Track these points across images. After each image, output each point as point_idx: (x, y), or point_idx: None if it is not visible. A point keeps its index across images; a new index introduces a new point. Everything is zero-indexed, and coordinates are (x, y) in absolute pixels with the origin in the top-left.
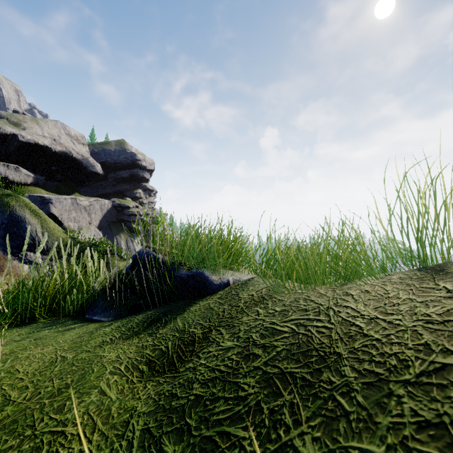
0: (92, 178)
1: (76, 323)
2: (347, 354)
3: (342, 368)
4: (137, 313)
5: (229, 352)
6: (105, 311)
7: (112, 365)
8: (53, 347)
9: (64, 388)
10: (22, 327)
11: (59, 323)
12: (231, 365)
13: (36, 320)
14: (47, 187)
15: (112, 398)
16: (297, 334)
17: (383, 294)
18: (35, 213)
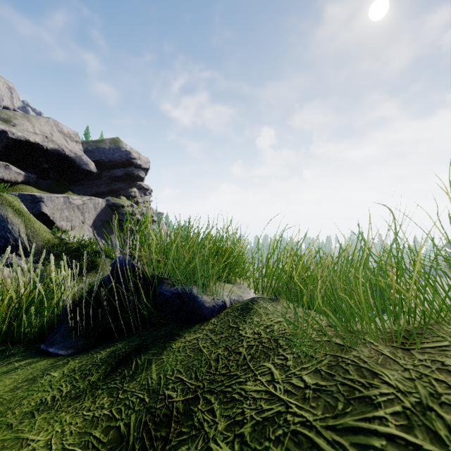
0: (85, 176)
1: (25, 358)
2: None
3: None
4: (106, 343)
5: None
6: (65, 340)
7: None
8: None
9: None
10: None
11: (2, 358)
12: None
13: None
14: (39, 186)
15: None
16: None
17: None
18: (18, 212)
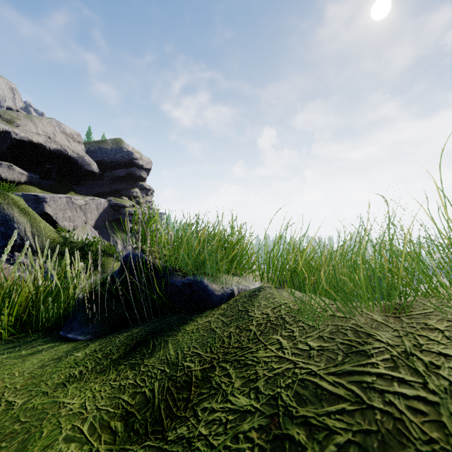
0: (88, 176)
1: (46, 343)
2: None
3: None
4: (121, 329)
5: (245, 422)
6: (83, 327)
7: (72, 423)
8: (2, 385)
9: None
10: None
11: (25, 343)
12: None
13: (0, 337)
14: (42, 186)
15: None
16: (369, 409)
17: None
18: (24, 211)
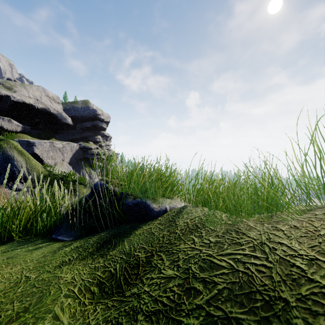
0: (64, 127)
1: (44, 242)
2: (295, 302)
3: (293, 320)
4: (93, 233)
5: (170, 283)
6: (67, 232)
7: (67, 287)
8: (20, 267)
9: (22, 312)
10: (0, 246)
11: (30, 242)
12: (173, 298)
13: (13, 239)
14: (32, 134)
15: (64, 323)
16: (237, 271)
17: (314, 231)
18: (21, 153)
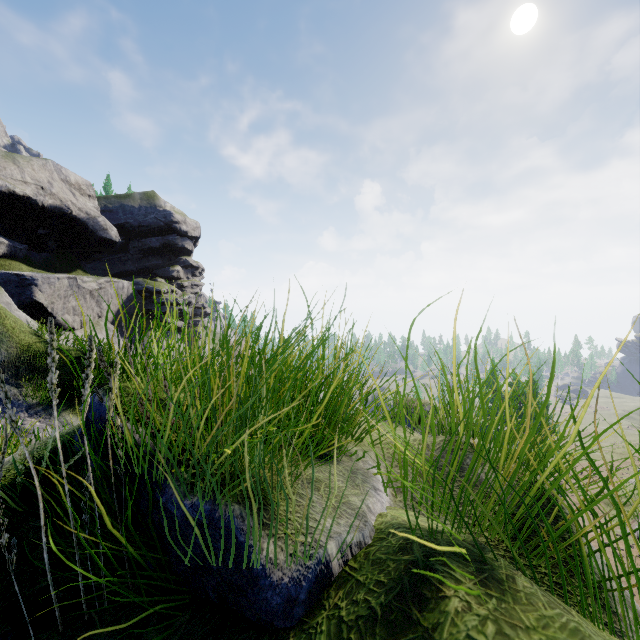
0: (103, 247)
1: None
2: None
3: None
4: None
5: None
6: None
7: None
8: None
9: None
10: None
11: None
12: None
13: None
14: (31, 261)
15: None
16: None
17: None
18: None
